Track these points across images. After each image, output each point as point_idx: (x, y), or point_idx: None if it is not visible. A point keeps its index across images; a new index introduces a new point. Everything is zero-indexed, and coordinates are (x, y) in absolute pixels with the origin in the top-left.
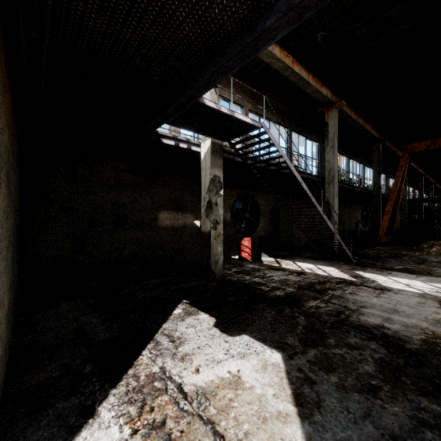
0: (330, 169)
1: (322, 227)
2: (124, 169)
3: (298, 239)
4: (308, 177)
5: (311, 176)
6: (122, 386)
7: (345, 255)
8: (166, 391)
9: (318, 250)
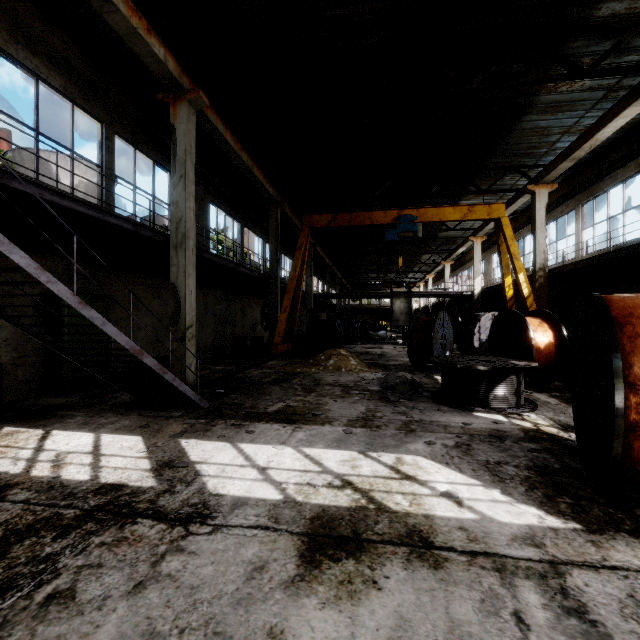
0: (179, 220)
1: (100, 341)
2: None
3: (133, 359)
4: (121, 224)
5: (130, 223)
6: None
7: (185, 395)
8: None
9: (130, 390)
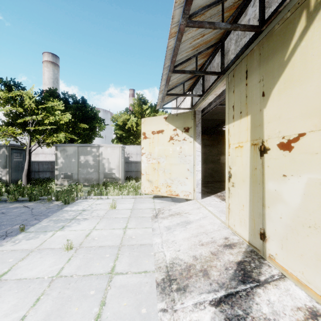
0: None
1: None
2: (206, 139)
3: None
4: None
5: None
6: (214, 195)
7: None
8: (224, 196)
9: None
